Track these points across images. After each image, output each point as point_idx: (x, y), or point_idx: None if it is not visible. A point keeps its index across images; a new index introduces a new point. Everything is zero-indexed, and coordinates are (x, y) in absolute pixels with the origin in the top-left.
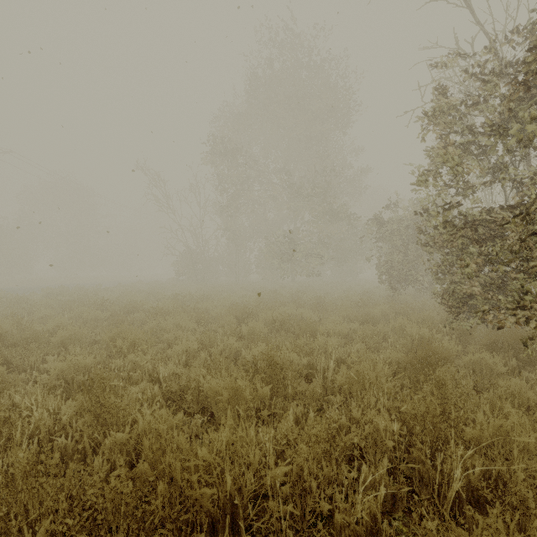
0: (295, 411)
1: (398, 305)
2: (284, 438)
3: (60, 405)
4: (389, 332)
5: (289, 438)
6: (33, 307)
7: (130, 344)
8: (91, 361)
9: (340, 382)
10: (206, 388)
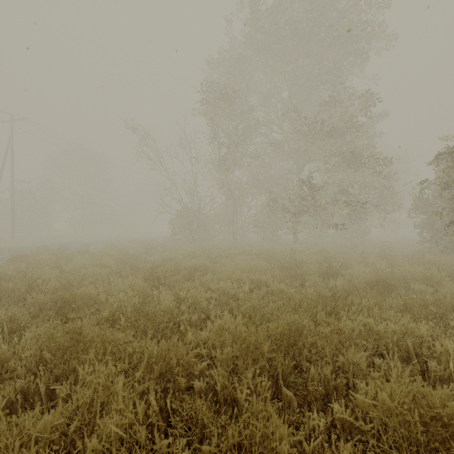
0: None
1: None
2: None
3: None
4: None
5: None
6: None
7: None
8: None
9: None
10: None
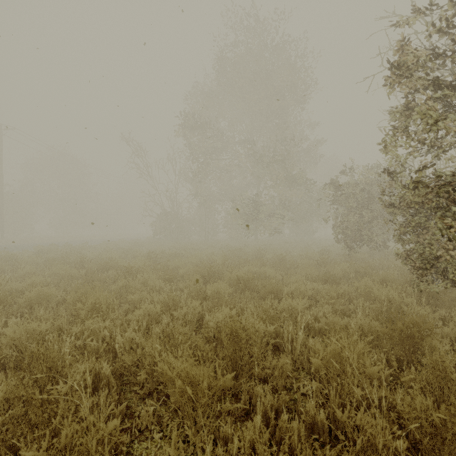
0: (263, 401)
1: (358, 264)
2: (251, 452)
3: None
4: (353, 292)
5: None
6: (20, 264)
7: (91, 307)
8: (46, 328)
9: (315, 365)
10: (161, 368)
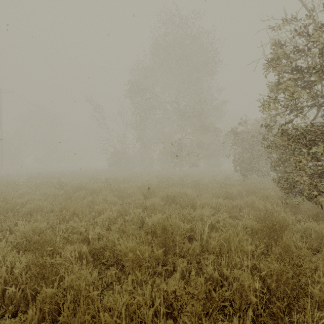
0: (181, 266)
1: (248, 186)
2: (173, 291)
3: (16, 260)
4: (243, 205)
5: (177, 294)
6: (18, 187)
7: (71, 213)
8: (44, 226)
9: (213, 245)
10: (119, 248)
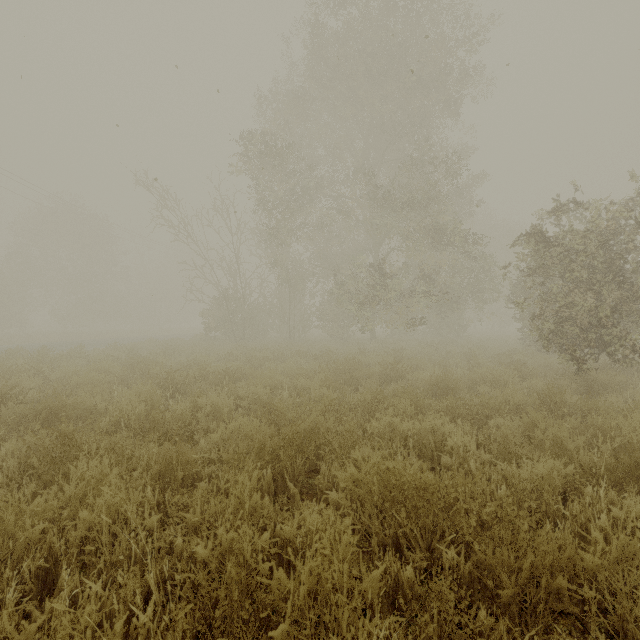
0: None
1: None
2: None
3: None
4: None
5: None
6: None
7: None
8: None
9: None
10: None
